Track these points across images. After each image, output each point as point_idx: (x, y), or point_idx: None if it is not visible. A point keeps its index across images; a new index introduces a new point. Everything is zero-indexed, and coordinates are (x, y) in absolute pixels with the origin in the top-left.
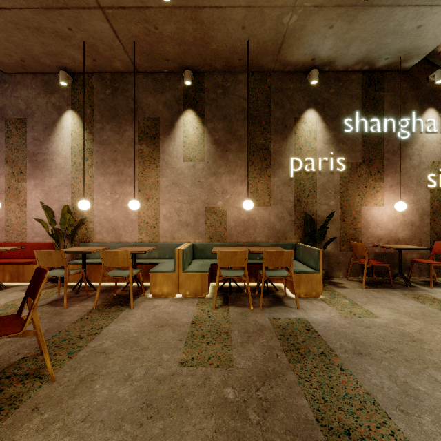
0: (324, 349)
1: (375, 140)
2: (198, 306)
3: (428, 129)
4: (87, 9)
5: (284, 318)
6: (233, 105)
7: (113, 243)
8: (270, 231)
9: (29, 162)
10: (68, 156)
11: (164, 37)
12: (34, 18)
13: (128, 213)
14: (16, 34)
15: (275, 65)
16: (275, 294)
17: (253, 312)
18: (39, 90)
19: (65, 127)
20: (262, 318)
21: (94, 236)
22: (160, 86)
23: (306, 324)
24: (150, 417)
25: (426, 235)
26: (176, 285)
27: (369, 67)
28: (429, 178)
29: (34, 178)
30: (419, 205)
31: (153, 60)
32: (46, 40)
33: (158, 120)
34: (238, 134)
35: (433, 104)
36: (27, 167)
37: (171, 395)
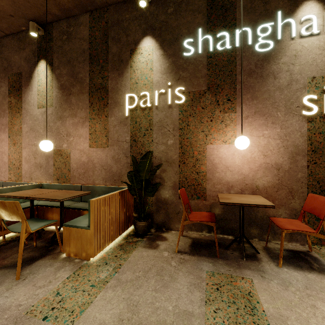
0: None
1: (224, 60)
2: None
3: (303, 32)
4: None
5: None
6: (75, 48)
7: None
8: (107, 173)
9: None
10: None
11: None
12: None
13: (2, 156)
14: None
15: None
16: (57, 248)
17: None
18: None
19: None
20: None
21: None
22: (22, 43)
23: None
24: None
25: (301, 183)
26: None
27: None
28: (305, 101)
29: None
30: (289, 141)
31: (3, 19)
32: None
33: (21, 74)
34: (79, 76)
35: None
36: None
37: None
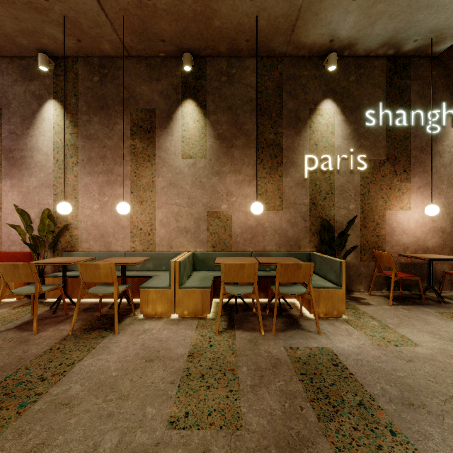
0: (361, 397)
1: (401, 135)
2: (198, 331)
3: None
4: None
5: (303, 347)
6: (239, 94)
7: (101, 253)
8: (281, 238)
9: (4, 160)
10: (50, 152)
11: (158, 11)
12: None
13: (119, 218)
14: None
15: (288, 48)
16: (290, 313)
17: (265, 339)
18: (16, 77)
19: (46, 119)
20: (277, 348)
21: (79, 244)
22: (155, 72)
23: (332, 356)
24: None
25: None
26: (171, 303)
27: (395, 51)
28: None
29: (10, 177)
30: (450, 209)
31: (146, 41)
32: (19, 13)
33: (153, 111)
34: (245, 128)
35: None
36: (3, 165)
37: None
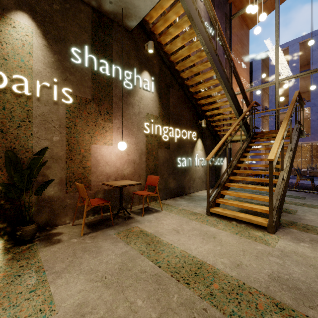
0: None
1: (105, 82)
2: None
3: (144, 87)
4: None
5: None
6: None
7: None
8: None
9: None
10: None
11: None
12: None
13: None
14: None
15: None
16: None
17: None
18: None
19: None
20: None
21: None
22: None
23: None
24: None
25: (144, 170)
26: None
27: (97, 4)
28: (145, 125)
29: None
30: (139, 146)
31: None
32: None
33: None
34: None
35: (148, 68)
36: None
37: None
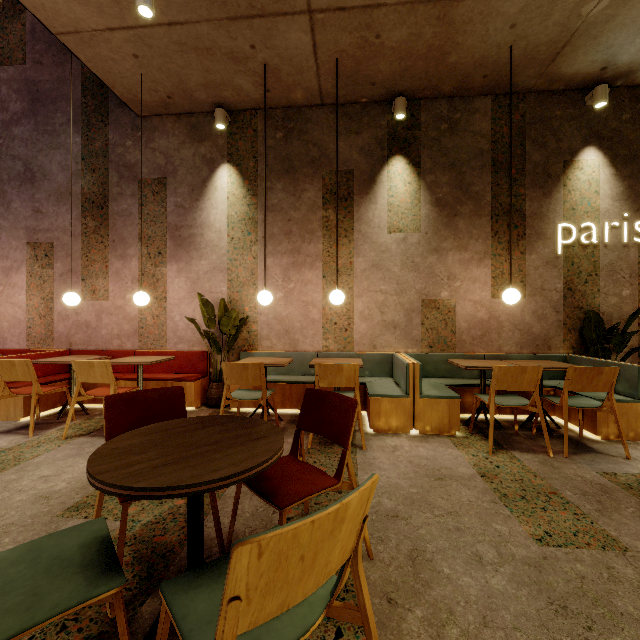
0: None
1: None
2: (462, 450)
3: None
4: (288, 16)
5: (621, 472)
6: (465, 146)
7: (288, 353)
8: (524, 336)
9: (170, 239)
10: (223, 228)
11: (383, 49)
12: (209, 34)
13: (308, 309)
14: (176, 59)
15: (537, 81)
16: (563, 434)
17: (560, 462)
18: (184, 138)
19: (218, 189)
20: (587, 472)
21: (259, 342)
22: (354, 123)
23: None
24: (588, 627)
25: None
26: (409, 416)
27: None
28: None
29: (176, 260)
30: None
31: (352, 85)
32: (213, 65)
33: (351, 173)
34: (473, 190)
35: None
36: (168, 246)
37: (580, 592)
